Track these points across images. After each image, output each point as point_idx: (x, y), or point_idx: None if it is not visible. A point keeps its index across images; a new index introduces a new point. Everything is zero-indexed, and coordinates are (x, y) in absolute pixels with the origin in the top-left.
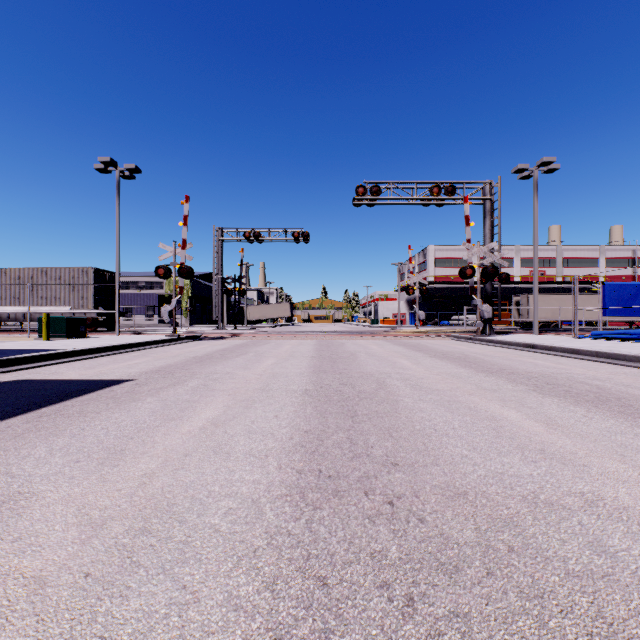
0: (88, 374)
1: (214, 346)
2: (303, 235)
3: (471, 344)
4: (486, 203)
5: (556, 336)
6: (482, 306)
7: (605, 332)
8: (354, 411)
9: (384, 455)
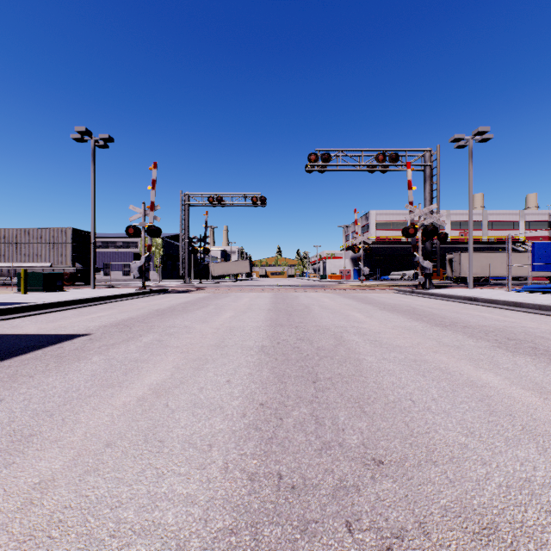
0: (47, 328)
1: (178, 299)
2: (261, 199)
3: (414, 297)
4: (426, 169)
5: (490, 290)
6: (423, 262)
7: (536, 286)
8: (315, 374)
9: (361, 445)
